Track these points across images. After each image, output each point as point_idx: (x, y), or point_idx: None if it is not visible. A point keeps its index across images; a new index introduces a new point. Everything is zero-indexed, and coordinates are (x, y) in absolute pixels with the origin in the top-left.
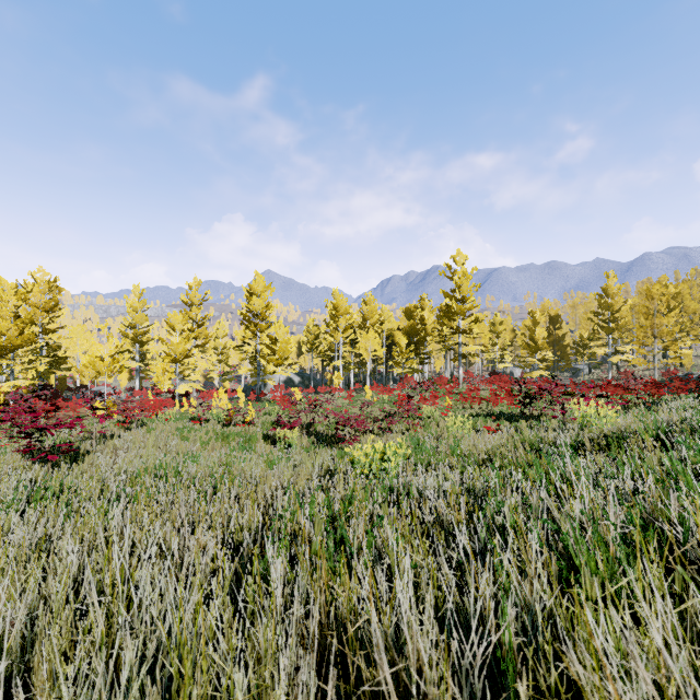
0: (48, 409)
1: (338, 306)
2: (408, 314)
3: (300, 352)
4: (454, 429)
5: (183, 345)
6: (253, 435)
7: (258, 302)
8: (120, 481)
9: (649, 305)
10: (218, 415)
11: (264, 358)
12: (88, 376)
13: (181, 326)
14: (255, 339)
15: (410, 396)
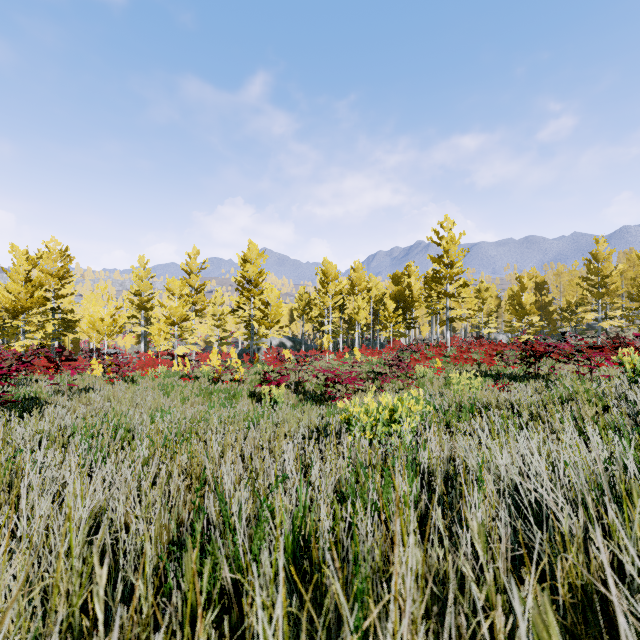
0: (48, 366)
1: (328, 273)
2: (395, 280)
3: (292, 319)
4: (460, 386)
5: (181, 308)
6: (237, 392)
7: (252, 269)
8: (36, 442)
9: (639, 271)
10: (208, 373)
11: (256, 321)
12: (93, 338)
13: (179, 291)
14: (249, 304)
15: (400, 357)
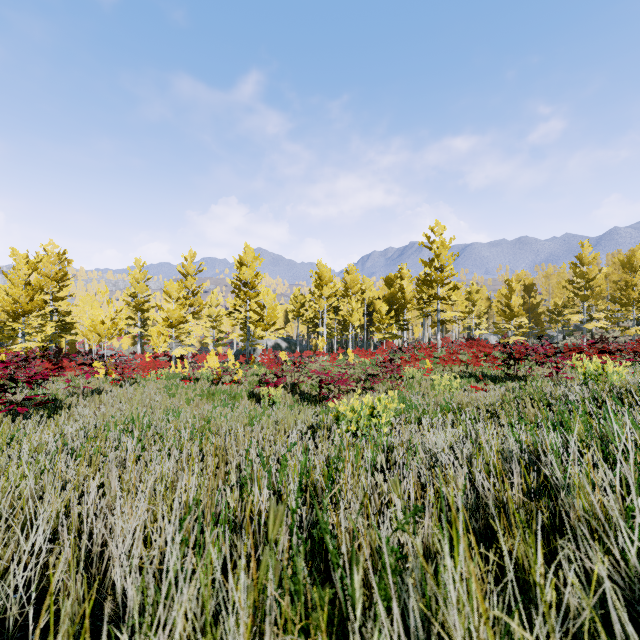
0: (51, 368)
1: (322, 276)
2: (388, 283)
3: (287, 320)
4: (441, 387)
5: (178, 311)
6: (238, 393)
7: (248, 272)
8: (82, 435)
9: (623, 274)
10: (207, 374)
11: (252, 323)
12: (92, 340)
13: (176, 294)
14: (245, 307)
15: (391, 359)
